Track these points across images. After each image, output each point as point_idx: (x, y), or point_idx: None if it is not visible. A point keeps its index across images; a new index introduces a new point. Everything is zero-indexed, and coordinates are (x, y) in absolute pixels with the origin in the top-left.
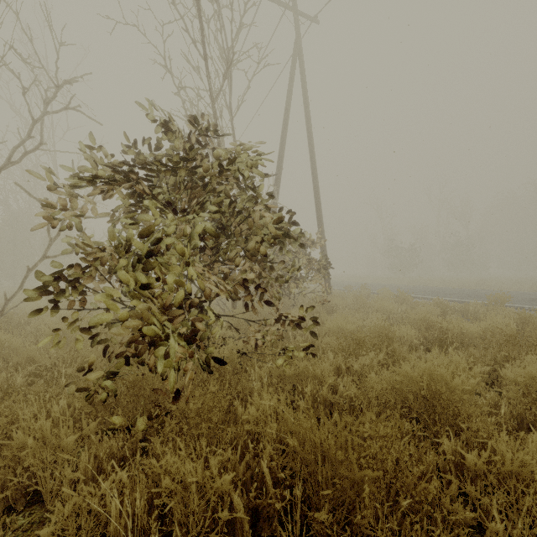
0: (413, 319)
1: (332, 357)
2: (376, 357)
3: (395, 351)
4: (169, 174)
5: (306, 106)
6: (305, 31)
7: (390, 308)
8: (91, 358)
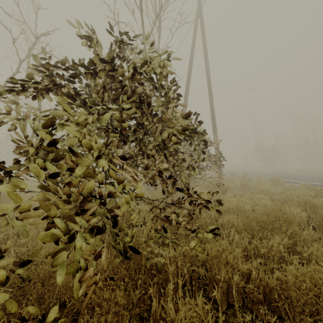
0: (295, 200)
1: (237, 238)
2: (281, 241)
3: (295, 234)
4: (96, 79)
5: (205, 51)
6: (204, 1)
7: (271, 190)
8: (6, 248)
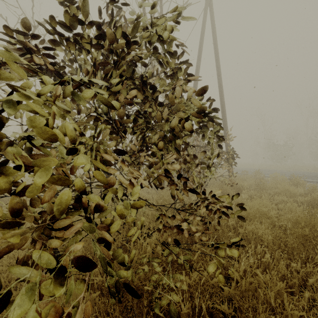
0: None
1: (269, 257)
2: None
3: None
4: (86, 51)
5: (215, 41)
6: None
7: (294, 191)
8: None
